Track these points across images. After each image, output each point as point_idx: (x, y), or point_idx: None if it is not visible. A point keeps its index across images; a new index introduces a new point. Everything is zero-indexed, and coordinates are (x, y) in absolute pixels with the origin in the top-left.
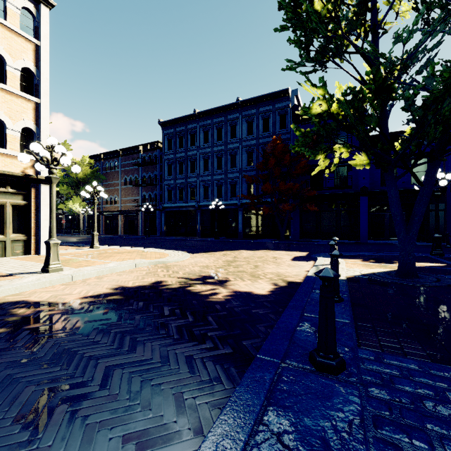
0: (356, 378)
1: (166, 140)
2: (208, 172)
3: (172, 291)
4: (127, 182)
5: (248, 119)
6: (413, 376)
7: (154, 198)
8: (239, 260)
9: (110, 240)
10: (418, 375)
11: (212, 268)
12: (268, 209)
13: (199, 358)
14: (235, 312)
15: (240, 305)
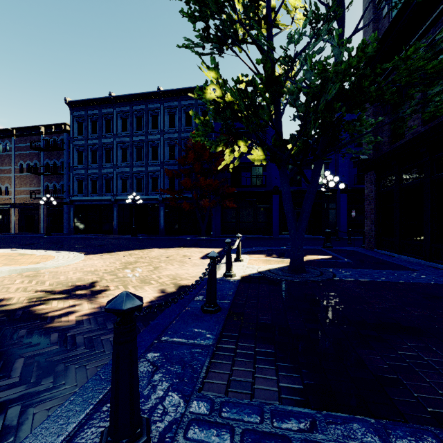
0: None
1: (76, 123)
2: (127, 163)
3: (3, 315)
4: (23, 169)
5: (170, 111)
6: None
7: (61, 189)
8: (142, 261)
9: None
10: (253, 439)
11: (98, 274)
12: (188, 205)
13: None
14: (74, 343)
15: (91, 329)
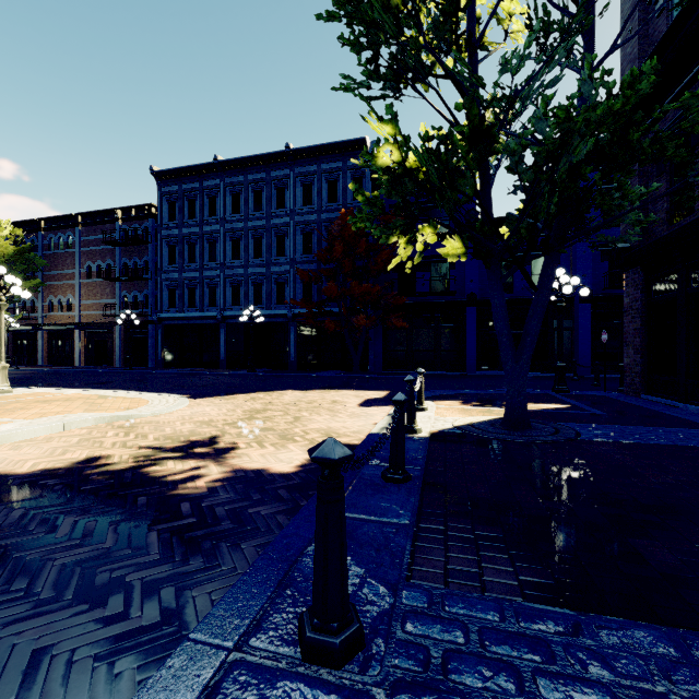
0: (377, 671)
1: (166, 203)
2: (240, 261)
3: (108, 478)
4: (92, 273)
5: (304, 180)
6: (486, 645)
7: (144, 302)
8: (274, 408)
9: (50, 377)
10: (496, 639)
11: (217, 426)
12: (333, 324)
13: (65, 652)
14: (214, 516)
15: (232, 499)
